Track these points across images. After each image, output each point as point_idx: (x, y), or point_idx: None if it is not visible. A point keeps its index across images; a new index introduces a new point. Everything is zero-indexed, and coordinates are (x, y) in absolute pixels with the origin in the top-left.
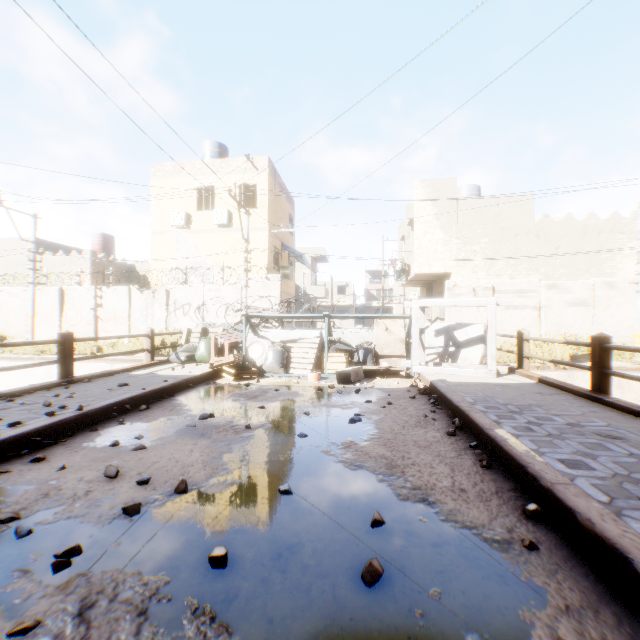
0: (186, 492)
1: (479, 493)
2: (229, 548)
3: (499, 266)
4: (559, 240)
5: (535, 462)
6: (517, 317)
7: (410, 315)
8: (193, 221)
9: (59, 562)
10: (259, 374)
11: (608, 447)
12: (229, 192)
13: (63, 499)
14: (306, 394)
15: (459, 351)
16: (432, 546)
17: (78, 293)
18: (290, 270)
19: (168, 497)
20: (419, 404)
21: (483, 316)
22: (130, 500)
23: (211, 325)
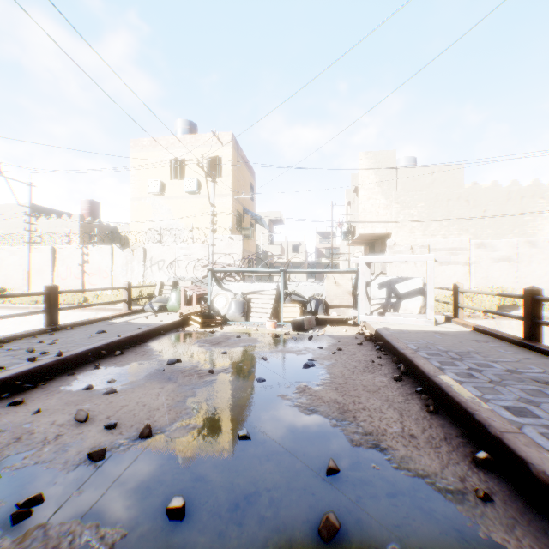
0: (150, 437)
1: (428, 439)
2: (187, 497)
3: (433, 227)
4: (486, 204)
5: (481, 409)
6: (450, 272)
7: (357, 270)
8: (167, 189)
9: (19, 513)
10: (223, 322)
11: (548, 394)
12: (197, 163)
13: (34, 443)
14: (264, 340)
15: (400, 302)
16: (387, 496)
17: (68, 251)
18: (251, 231)
19: (133, 442)
20: (366, 350)
21: (420, 271)
22: (96, 445)
23: (181, 279)
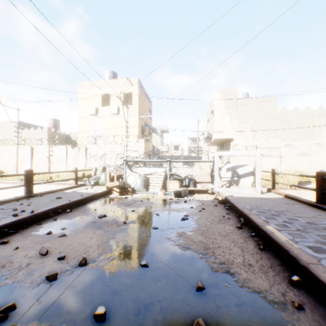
0: (85, 265)
1: (260, 267)
2: (108, 306)
3: (259, 134)
4: (291, 121)
5: (293, 248)
6: (269, 161)
7: (213, 160)
8: (99, 112)
9: None
10: (132, 192)
11: None
12: (117, 96)
13: (13, 269)
14: (157, 203)
15: (239, 179)
16: (235, 306)
17: (40, 149)
18: (149, 137)
19: (74, 268)
20: (219, 209)
21: (251, 161)
22: (52, 270)
23: (107, 165)
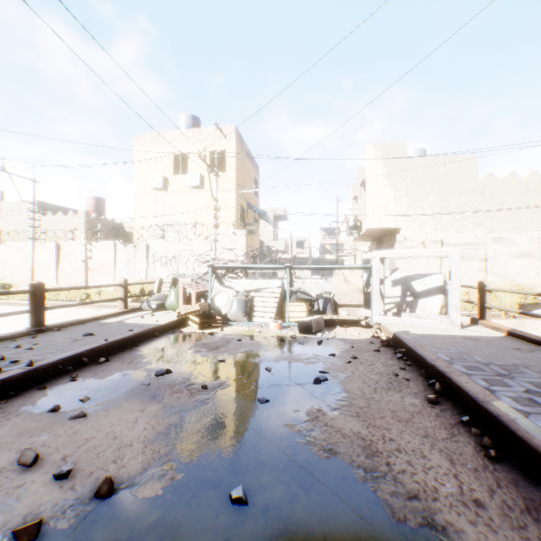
0: (109, 495)
1: (503, 509)
2: None
3: (446, 221)
4: (503, 196)
5: None
6: (464, 268)
7: (370, 266)
8: (170, 184)
9: None
10: (224, 322)
11: None
12: (199, 155)
13: None
14: (268, 345)
15: (417, 301)
16: None
17: (71, 247)
18: (255, 226)
19: (85, 504)
20: (385, 359)
21: (432, 267)
22: (34, 508)
23: (181, 275)
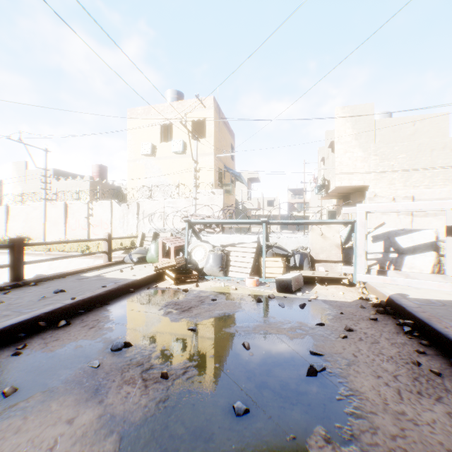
0: None
1: None
2: None
3: (415, 178)
4: None
5: None
6: (436, 223)
7: (352, 220)
8: (157, 150)
9: None
10: (200, 277)
11: None
12: (180, 120)
13: None
14: (244, 307)
15: (402, 258)
16: None
17: (76, 206)
18: (231, 187)
19: None
20: (389, 332)
21: (402, 222)
22: None
23: (162, 230)
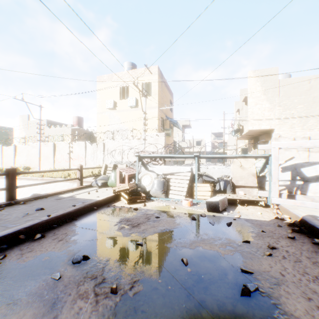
0: None
1: None
2: None
3: (310, 123)
4: None
5: None
6: None
7: (267, 155)
8: (117, 105)
9: None
10: (147, 198)
11: None
12: (133, 82)
13: None
14: (182, 224)
15: (307, 185)
16: None
17: (61, 145)
18: (170, 131)
19: None
20: (308, 251)
21: (301, 156)
22: None
23: (120, 162)
